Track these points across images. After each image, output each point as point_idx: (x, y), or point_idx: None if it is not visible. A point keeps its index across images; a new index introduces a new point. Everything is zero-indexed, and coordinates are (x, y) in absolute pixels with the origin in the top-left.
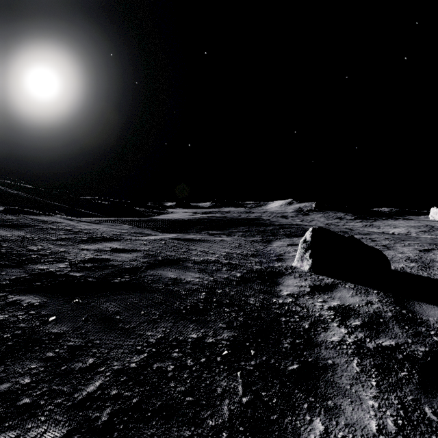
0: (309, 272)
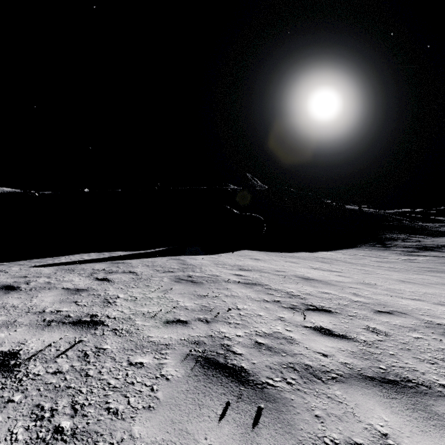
0: None
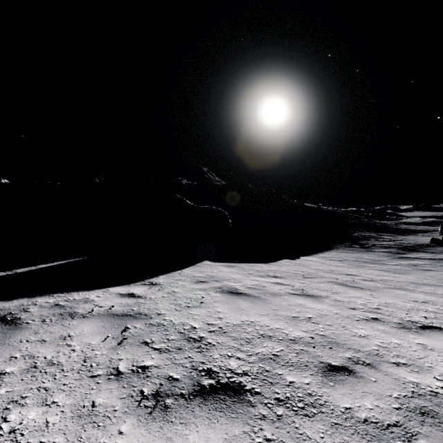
0: (439, 231)
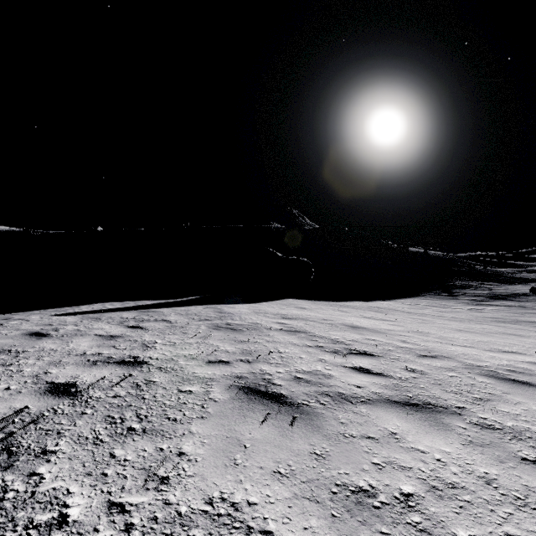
0: None
